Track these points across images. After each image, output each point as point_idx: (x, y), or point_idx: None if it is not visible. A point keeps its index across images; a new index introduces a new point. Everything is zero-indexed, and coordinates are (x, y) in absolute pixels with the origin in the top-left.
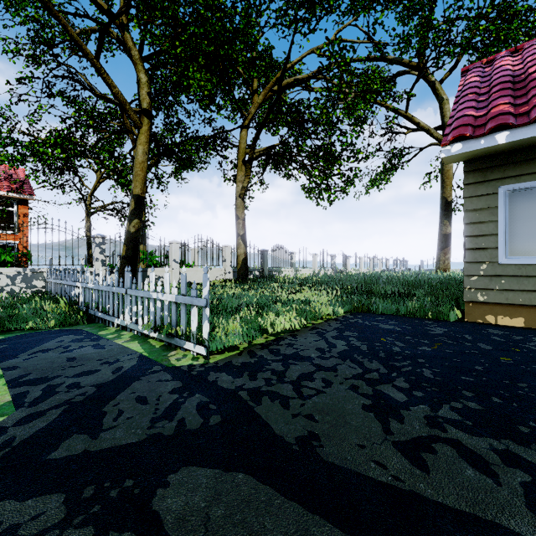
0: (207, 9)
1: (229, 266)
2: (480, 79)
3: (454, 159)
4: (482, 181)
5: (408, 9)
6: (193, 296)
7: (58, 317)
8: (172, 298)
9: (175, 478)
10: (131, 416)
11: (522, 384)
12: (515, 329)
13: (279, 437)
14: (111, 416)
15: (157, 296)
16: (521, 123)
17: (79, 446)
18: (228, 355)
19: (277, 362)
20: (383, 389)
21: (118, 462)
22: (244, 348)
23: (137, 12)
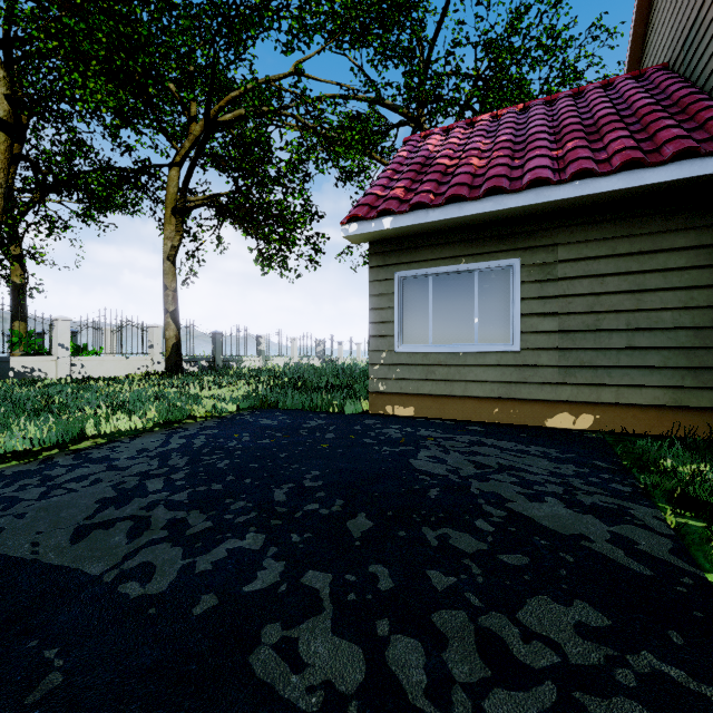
0: None
1: (159, 354)
2: (407, 154)
3: (357, 239)
4: (383, 265)
5: (381, 54)
6: None
7: None
8: None
9: None
10: None
11: (295, 466)
12: (393, 418)
13: None
14: None
15: None
16: (400, 210)
17: None
18: (11, 465)
19: (67, 467)
20: (149, 482)
21: None
22: (46, 456)
23: None
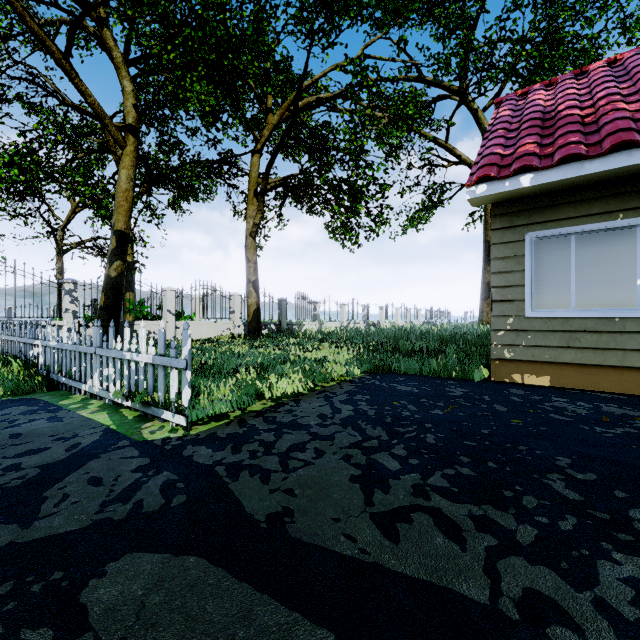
0: (207, 9)
1: (239, 319)
2: (512, 113)
3: (480, 201)
4: (509, 226)
5: (444, 27)
6: (172, 357)
7: (7, 384)
8: (149, 359)
9: (115, 566)
10: (77, 500)
11: (522, 447)
12: (538, 388)
13: (248, 515)
14: (53, 502)
15: (131, 357)
16: (544, 166)
17: (5, 538)
18: (214, 425)
19: (269, 431)
20: (378, 458)
21: (49, 553)
22: (235, 417)
23: (119, 6)
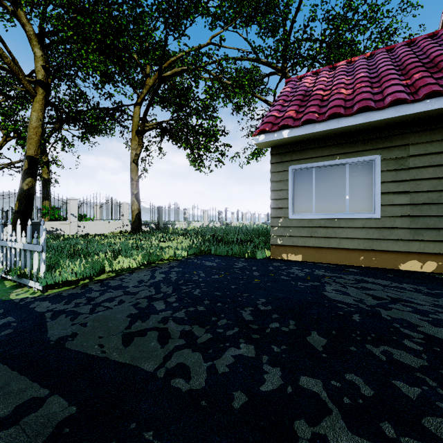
0: (95, 3)
1: (127, 220)
2: (291, 90)
3: (263, 145)
4: (280, 162)
5: (264, 28)
6: (35, 244)
7: None
8: (21, 246)
9: None
10: None
11: (245, 294)
12: (290, 262)
13: (46, 338)
14: None
15: (11, 245)
16: (295, 125)
17: None
18: (64, 289)
19: (98, 291)
20: (155, 304)
21: None
22: (82, 283)
23: None
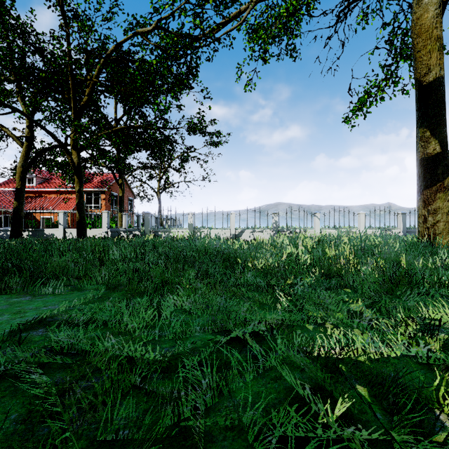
0: None
1: (106, 227)
2: None
3: None
4: None
5: None
6: None
7: None
8: None
9: None
10: None
11: None
12: None
13: None
14: None
15: None
16: None
17: None
18: None
19: None
20: None
21: None
22: None
23: None
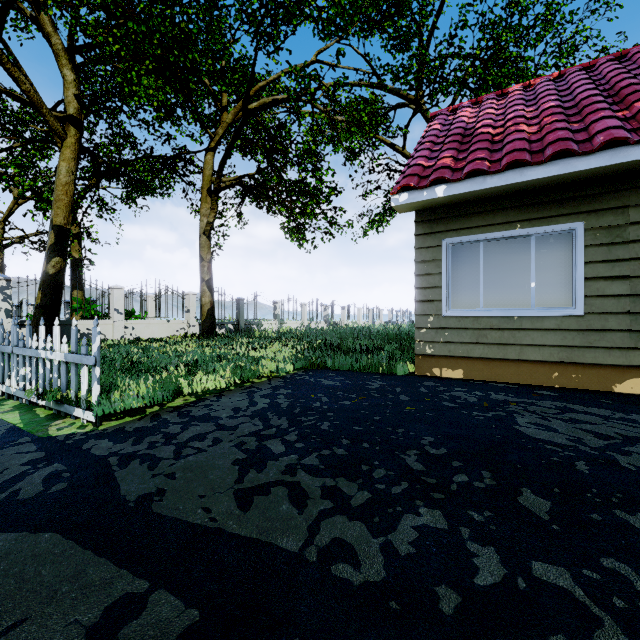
0: (152, 3)
1: (194, 318)
2: (441, 127)
3: (404, 209)
4: (430, 232)
5: (394, 39)
6: (83, 354)
7: None
8: (62, 357)
9: None
10: None
11: (400, 430)
12: (449, 381)
13: (121, 497)
14: None
15: (45, 355)
16: (455, 178)
17: None
18: (126, 421)
19: (178, 424)
20: (269, 444)
21: None
22: (151, 412)
23: None
